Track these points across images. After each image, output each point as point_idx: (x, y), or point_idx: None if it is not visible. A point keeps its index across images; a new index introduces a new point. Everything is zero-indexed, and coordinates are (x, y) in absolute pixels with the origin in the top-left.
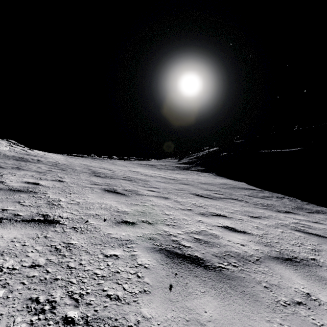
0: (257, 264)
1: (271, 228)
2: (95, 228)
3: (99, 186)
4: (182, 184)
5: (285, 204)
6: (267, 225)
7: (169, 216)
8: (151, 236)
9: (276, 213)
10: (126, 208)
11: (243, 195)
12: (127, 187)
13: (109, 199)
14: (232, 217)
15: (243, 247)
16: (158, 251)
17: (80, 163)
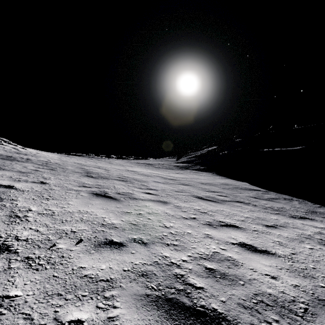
0: (310, 323)
1: (295, 242)
2: (62, 257)
3: (88, 189)
4: (182, 184)
5: (296, 207)
6: (289, 238)
7: (169, 229)
8: (144, 269)
9: (291, 219)
10: (115, 218)
11: (248, 197)
12: (121, 189)
13: (95, 206)
14: (245, 227)
15: (277, 282)
16: (154, 304)
17: (74, 162)
